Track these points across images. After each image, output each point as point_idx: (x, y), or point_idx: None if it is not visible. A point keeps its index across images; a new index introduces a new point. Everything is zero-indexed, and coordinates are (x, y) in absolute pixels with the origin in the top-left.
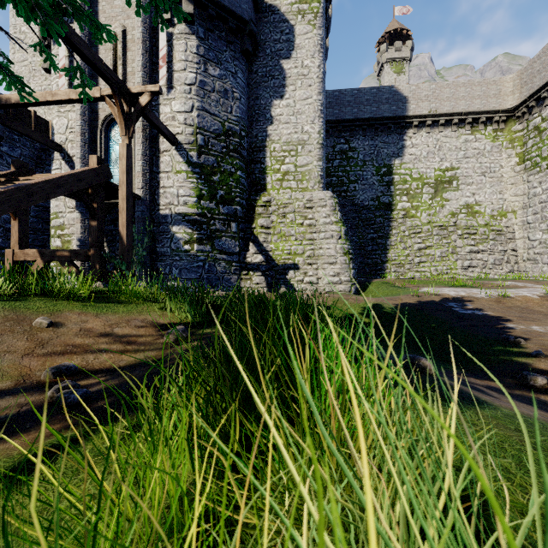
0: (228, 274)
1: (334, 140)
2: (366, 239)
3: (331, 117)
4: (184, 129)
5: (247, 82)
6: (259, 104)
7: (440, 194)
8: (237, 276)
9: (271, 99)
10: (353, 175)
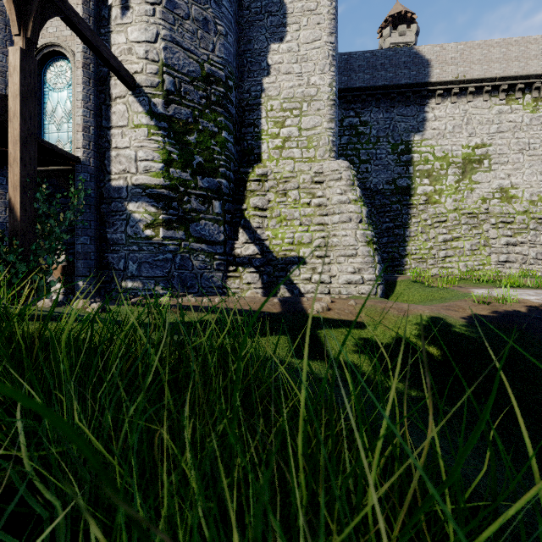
0: (208, 270)
1: (342, 113)
2: (381, 229)
3: (339, 85)
4: (145, 66)
5: (237, 20)
6: (251, 49)
7: (469, 176)
8: (222, 273)
9: (267, 43)
10: (364, 154)
